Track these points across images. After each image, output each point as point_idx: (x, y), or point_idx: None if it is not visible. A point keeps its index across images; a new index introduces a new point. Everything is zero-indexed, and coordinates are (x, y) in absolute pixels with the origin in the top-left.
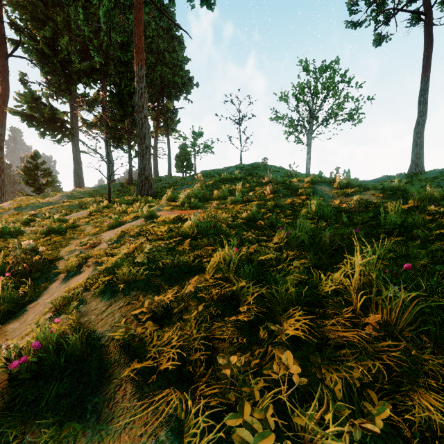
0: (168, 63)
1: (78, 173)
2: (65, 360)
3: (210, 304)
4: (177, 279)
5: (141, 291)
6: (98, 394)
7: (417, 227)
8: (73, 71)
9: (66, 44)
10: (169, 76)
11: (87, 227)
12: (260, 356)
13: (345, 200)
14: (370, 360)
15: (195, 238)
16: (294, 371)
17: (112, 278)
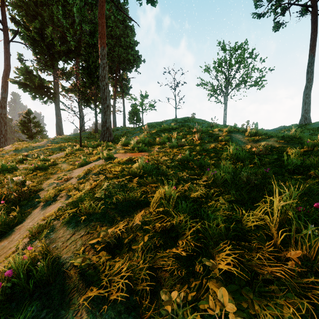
0: (123, 45)
1: (59, 124)
2: (34, 283)
3: (154, 235)
4: (128, 212)
5: (98, 222)
6: (58, 318)
7: (314, 167)
8: (55, 52)
9: (51, 33)
10: (124, 55)
11: (64, 165)
12: (197, 288)
13: (255, 145)
14: (297, 298)
15: (142, 177)
16: (230, 311)
17: (76, 210)
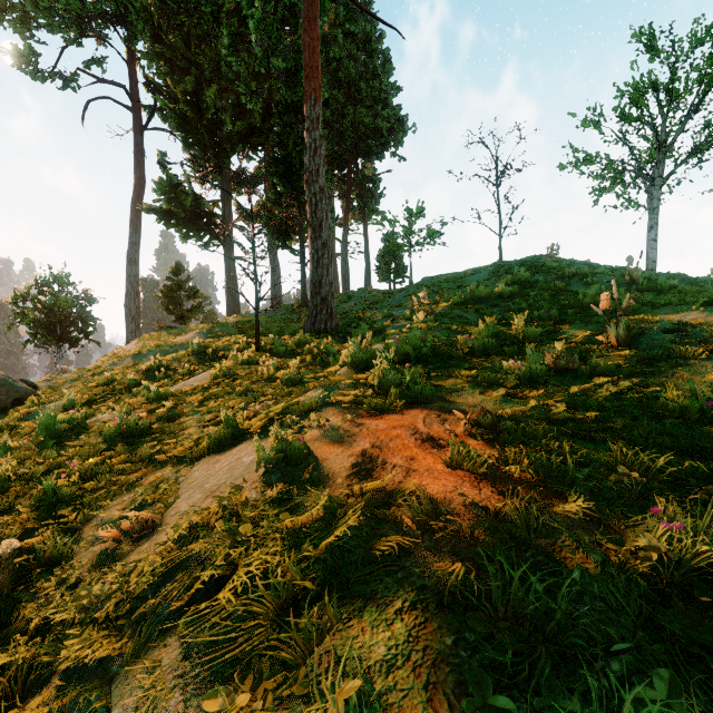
0: (366, 99)
1: (231, 291)
2: None
3: None
4: None
5: None
6: None
7: None
8: (223, 138)
9: (214, 98)
10: (366, 120)
11: (190, 424)
12: None
13: None
14: None
15: None
16: None
17: None
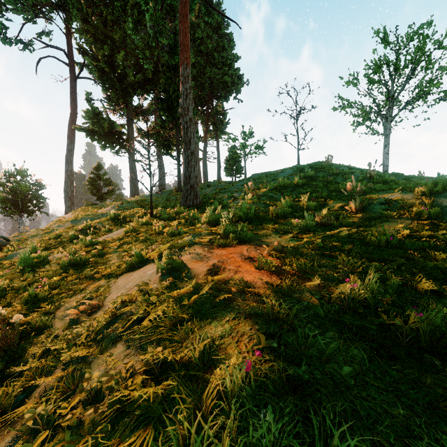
0: (218, 63)
1: (133, 181)
2: None
3: None
4: None
5: None
6: None
7: None
8: (128, 85)
9: (122, 59)
10: (218, 77)
11: (113, 258)
12: None
13: None
14: None
15: None
16: None
17: None
